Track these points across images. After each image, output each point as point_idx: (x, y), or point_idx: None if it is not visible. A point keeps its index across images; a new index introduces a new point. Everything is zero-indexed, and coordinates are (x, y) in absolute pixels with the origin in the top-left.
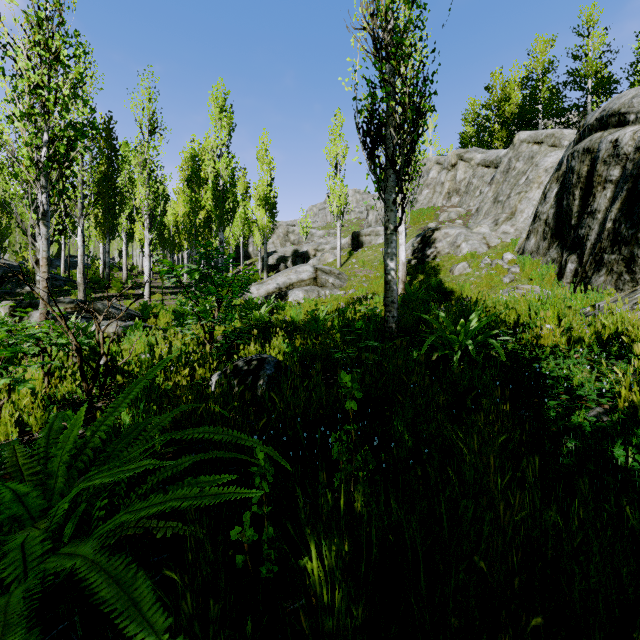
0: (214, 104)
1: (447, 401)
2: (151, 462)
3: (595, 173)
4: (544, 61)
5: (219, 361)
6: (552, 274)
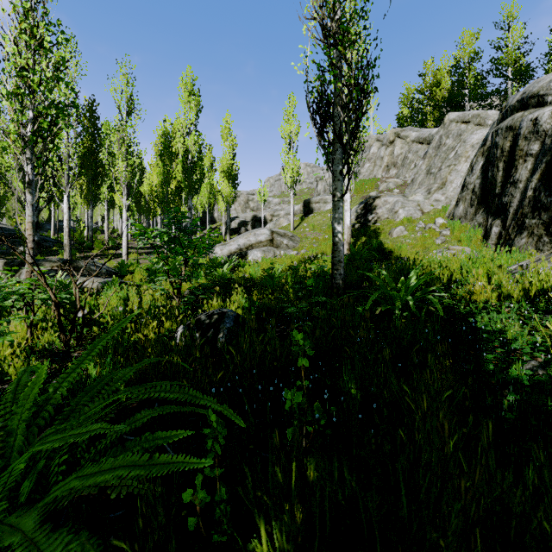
0: (183, 88)
1: (392, 354)
2: (102, 426)
3: (517, 148)
4: (470, 51)
5: (185, 314)
6: (478, 236)
